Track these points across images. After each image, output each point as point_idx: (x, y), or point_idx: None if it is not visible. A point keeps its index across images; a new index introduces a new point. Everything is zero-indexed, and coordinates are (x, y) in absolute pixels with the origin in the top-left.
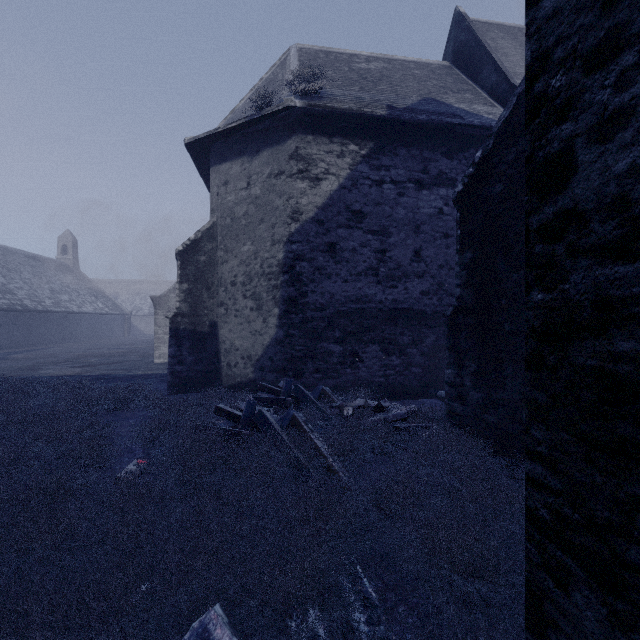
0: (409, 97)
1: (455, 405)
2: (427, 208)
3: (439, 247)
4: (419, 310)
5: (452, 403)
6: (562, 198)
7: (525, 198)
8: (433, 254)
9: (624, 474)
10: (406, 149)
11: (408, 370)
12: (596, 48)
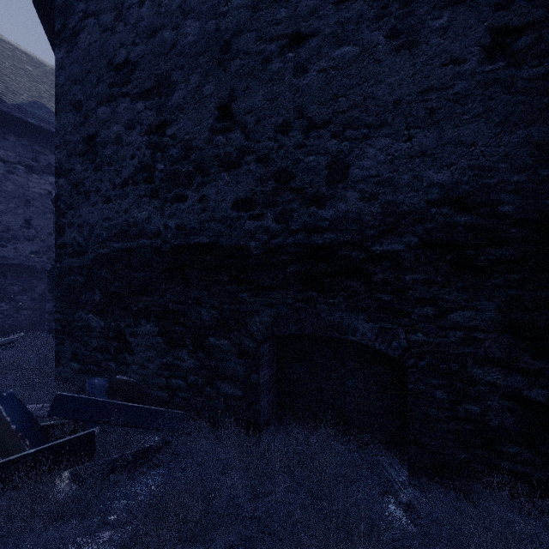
0: (20, 94)
1: (53, 325)
2: (38, 188)
3: (49, 219)
4: (30, 266)
5: (51, 324)
6: (63, 238)
7: (56, 234)
8: (43, 224)
9: (73, 307)
10: (16, 137)
11: (19, 313)
12: (69, 204)
